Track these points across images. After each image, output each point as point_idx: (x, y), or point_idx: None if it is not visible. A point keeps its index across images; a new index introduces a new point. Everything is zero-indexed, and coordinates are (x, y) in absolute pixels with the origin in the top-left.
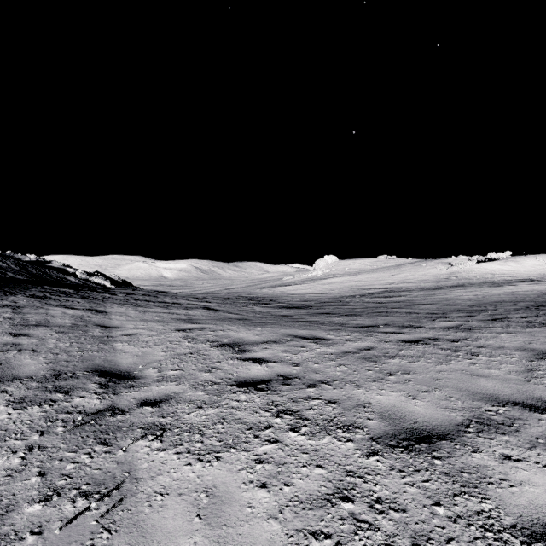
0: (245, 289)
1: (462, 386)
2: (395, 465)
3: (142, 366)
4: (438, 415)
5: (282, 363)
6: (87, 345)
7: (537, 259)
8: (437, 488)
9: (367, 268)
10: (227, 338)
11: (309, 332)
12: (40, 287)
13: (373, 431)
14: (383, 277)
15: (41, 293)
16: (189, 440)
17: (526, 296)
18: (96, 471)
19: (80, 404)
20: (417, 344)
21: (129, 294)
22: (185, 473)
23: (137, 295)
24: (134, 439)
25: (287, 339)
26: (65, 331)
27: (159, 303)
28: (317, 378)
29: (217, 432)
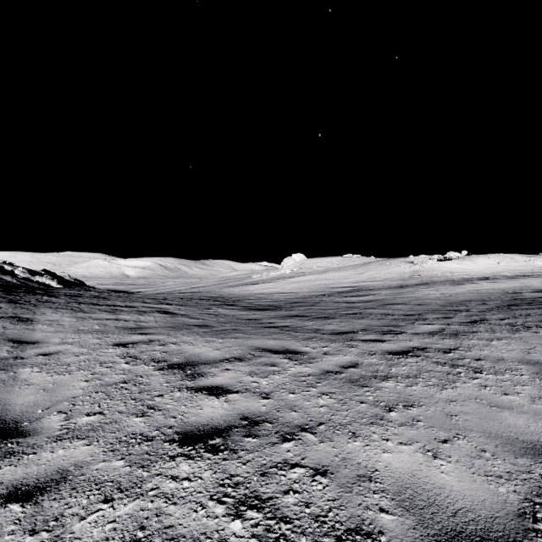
0: (211, 288)
1: (489, 428)
2: None
3: (43, 410)
4: (481, 492)
5: (247, 393)
6: None
7: (490, 259)
8: None
9: (334, 266)
10: (179, 355)
11: (280, 343)
12: None
13: None
14: (350, 276)
15: None
16: None
17: (490, 294)
18: None
19: None
20: (407, 356)
21: (74, 296)
22: None
23: (84, 297)
24: None
25: (255, 355)
26: None
27: (107, 306)
28: (295, 420)
29: None
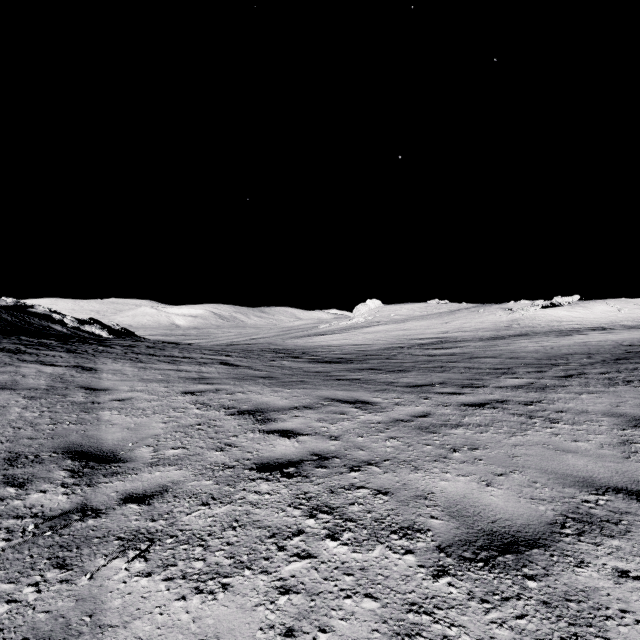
0: (273, 339)
1: (547, 467)
2: (474, 591)
3: (133, 443)
4: (522, 509)
5: (317, 436)
6: (63, 415)
7: (608, 305)
8: (536, 629)
9: (416, 314)
10: (247, 403)
11: (350, 394)
12: (14, 337)
13: (439, 536)
14: (435, 325)
15: (14, 345)
16: (186, 557)
17: (600, 347)
18: (42, 615)
19: (38, 503)
20: (483, 408)
21: (128, 347)
22: (175, 615)
23: (139, 348)
24: (107, 558)
25: (324, 404)
26: (36, 396)
27: (165, 357)
28: (362, 457)
29: (227, 542)
